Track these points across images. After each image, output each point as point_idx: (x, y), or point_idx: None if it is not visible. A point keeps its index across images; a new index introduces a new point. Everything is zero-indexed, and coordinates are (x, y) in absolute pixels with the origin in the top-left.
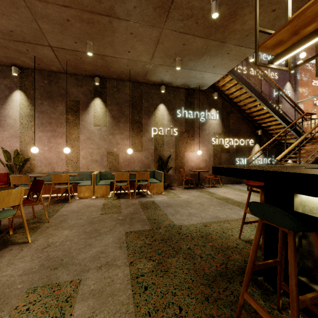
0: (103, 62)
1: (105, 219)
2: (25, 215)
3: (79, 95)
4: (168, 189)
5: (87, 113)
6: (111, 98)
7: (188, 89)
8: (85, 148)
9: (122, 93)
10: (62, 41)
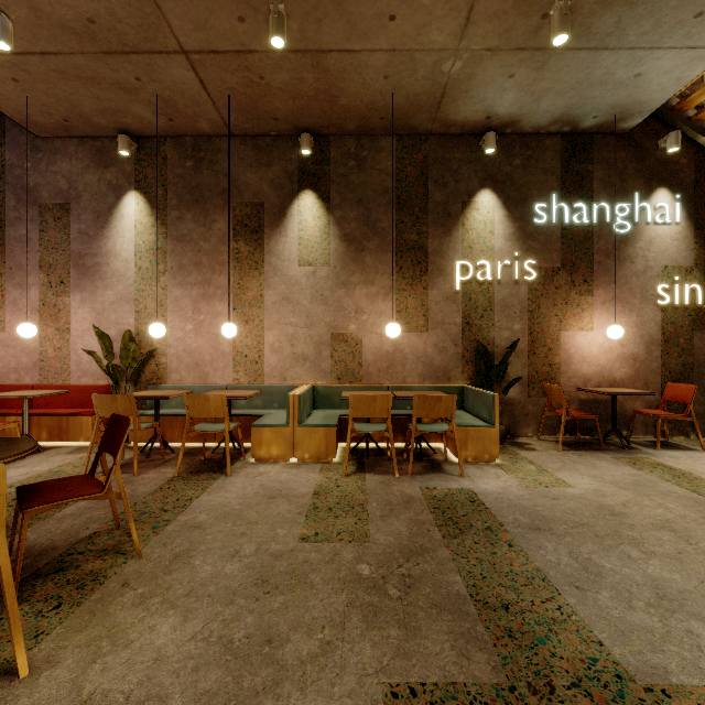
0: (317, 79)
1: (310, 572)
2: (101, 514)
3: (263, 187)
4: (508, 444)
5: (282, 232)
6: (342, 188)
7: (570, 135)
8: (278, 325)
9: (371, 171)
10: (209, 26)
